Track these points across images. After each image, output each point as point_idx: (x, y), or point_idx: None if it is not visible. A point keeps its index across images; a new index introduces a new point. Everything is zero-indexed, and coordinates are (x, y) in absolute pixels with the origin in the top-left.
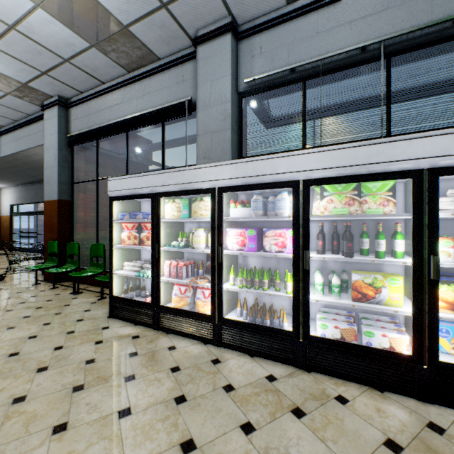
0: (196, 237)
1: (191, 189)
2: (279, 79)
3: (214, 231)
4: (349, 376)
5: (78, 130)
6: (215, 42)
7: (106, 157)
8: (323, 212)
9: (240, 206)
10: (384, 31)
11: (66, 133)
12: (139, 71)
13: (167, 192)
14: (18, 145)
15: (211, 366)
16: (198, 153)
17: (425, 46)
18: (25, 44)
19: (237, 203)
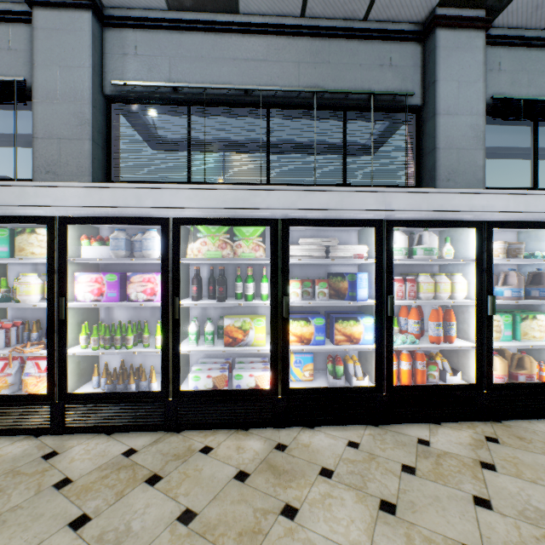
0: (24, 285)
1: (12, 215)
2: (159, 94)
3: (53, 277)
4: (219, 424)
5: None
6: (65, 13)
7: None
8: (197, 255)
9: (96, 244)
10: (264, 81)
11: None
12: None
13: None
14: None
15: (41, 463)
16: (37, 164)
17: (295, 108)
18: None
19: (93, 240)
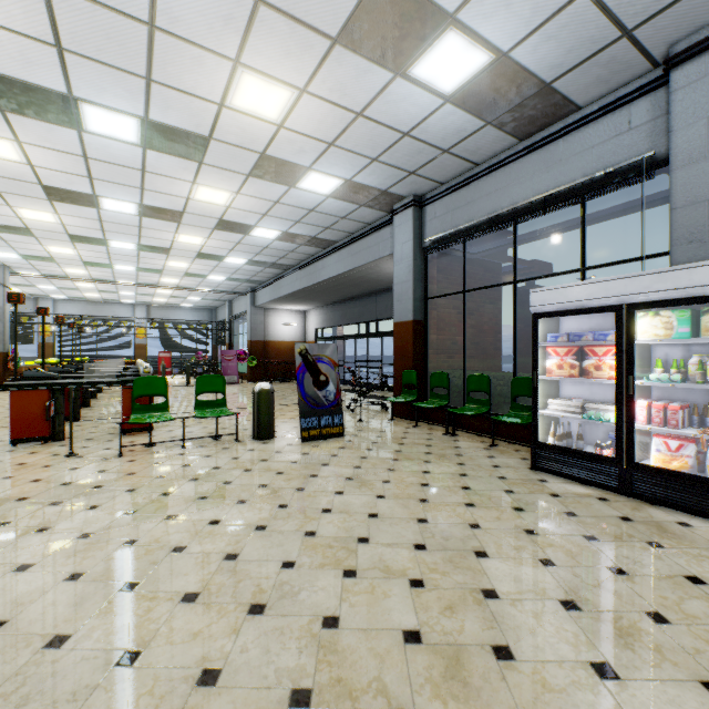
0: None
1: (707, 295)
2: None
3: None
4: None
5: (436, 233)
6: None
7: (453, 260)
8: None
9: None
10: None
11: (419, 238)
12: (539, 135)
13: (649, 302)
14: (354, 260)
15: None
16: (675, 237)
17: None
18: (410, 147)
19: None
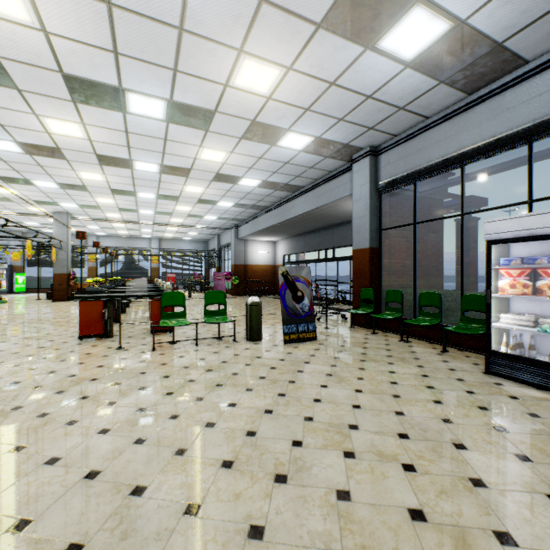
0: None
1: None
2: None
3: None
4: None
5: (389, 176)
6: None
7: (402, 198)
8: None
9: None
10: None
11: (375, 181)
12: (486, 88)
13: None
14: (318, 201)
15: None
16: None
17: None
18: (371, 107)
19: None
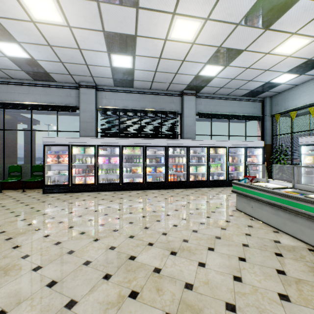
0: (88, 160)
1: (86, 144)
2: (112, 109)
3: (95, 158)
4: (131, 189)
5: None
6: (88, 89)
7: None
8: (126, 153)
9: (103, 150)
10: (140, 106)
11: None
12: (42, 82)
13: (76, 145)
14: None
15: (98, 194)
16: (81, 128)
17: (148, 113)
18: None
19: (102, 149)
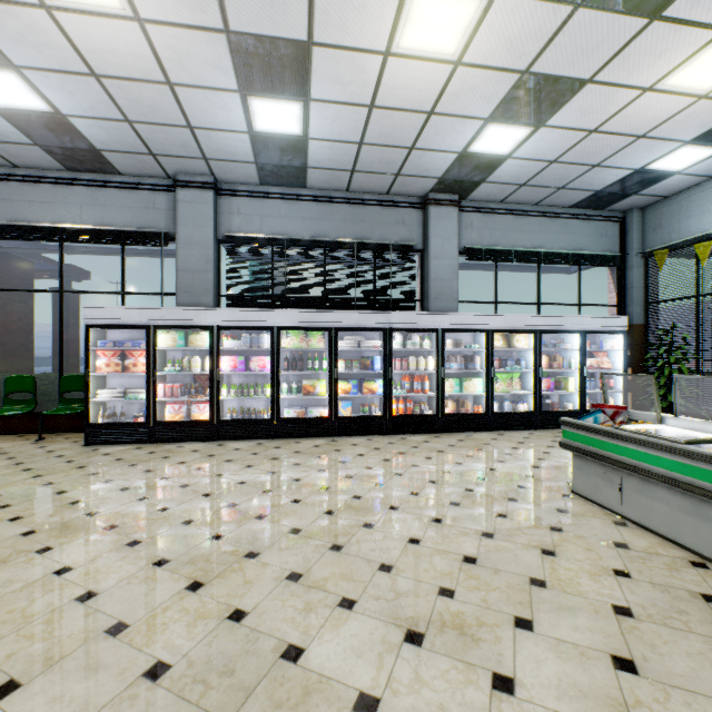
0: (195, 362)
1: (191, 325)
2: (254, 240)
3: (213, 358)
4: (301, 435)
5: None
6: (197, 192)
7: None
8: (288, 346)
9: (231, 340)
10: (323, 232)
11: None
12: (87, 175)
13: (165, 325)
14: None
15: (220, 446)
16: (179, 287)
17: (343, 248)
18: None
19: (230, 338)
